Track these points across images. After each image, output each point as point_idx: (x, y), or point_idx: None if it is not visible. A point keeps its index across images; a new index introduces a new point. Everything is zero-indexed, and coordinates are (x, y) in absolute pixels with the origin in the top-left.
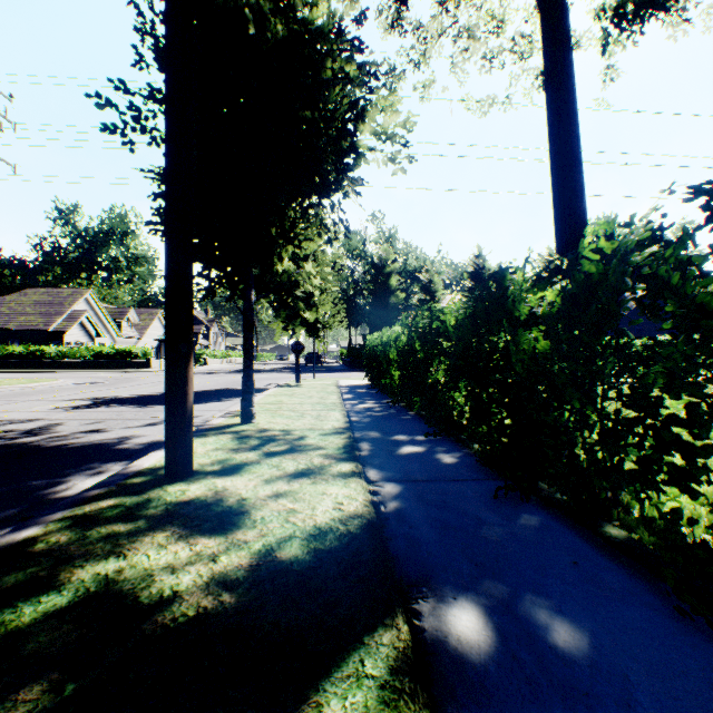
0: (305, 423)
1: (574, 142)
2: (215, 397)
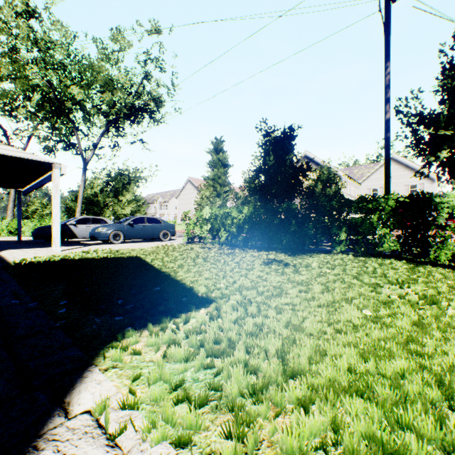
0: None
1: None
2: None
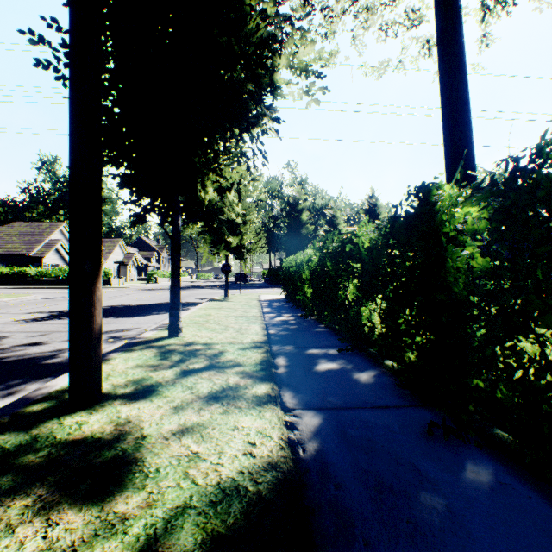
0: (227, 337)
1: (463, 89)
2: (155, 310)
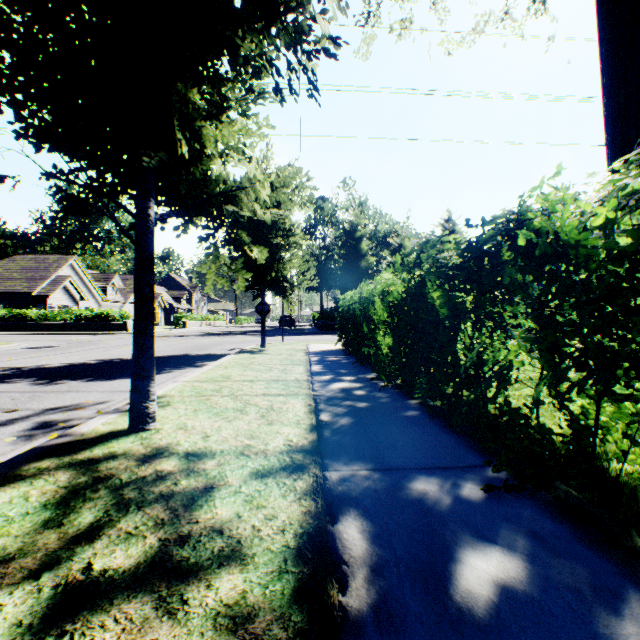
0: (239, 432)
1: None
2: (157, 366)
